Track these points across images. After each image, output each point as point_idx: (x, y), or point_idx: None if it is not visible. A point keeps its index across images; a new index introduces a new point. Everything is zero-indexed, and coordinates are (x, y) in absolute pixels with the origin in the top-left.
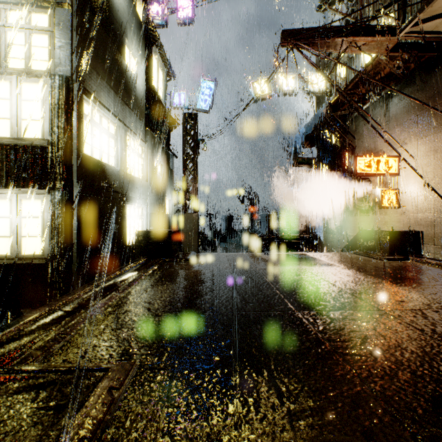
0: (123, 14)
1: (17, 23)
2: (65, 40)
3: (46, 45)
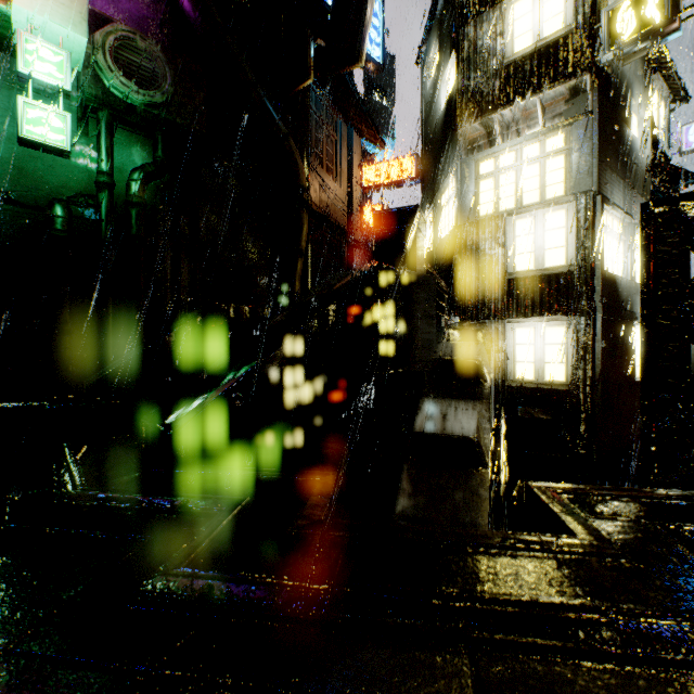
0: (628, 70)
1: (531, 156)
2: (584, 153)
3: (561, 166)
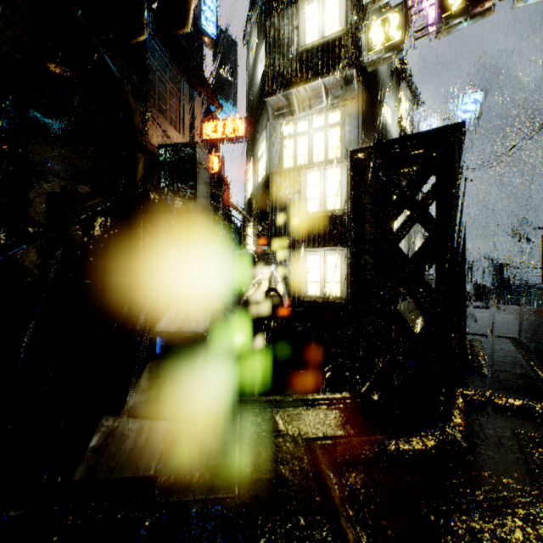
0: (384, 74)
1: (319, 126)
2: (353, 127)
3: (338, 136)
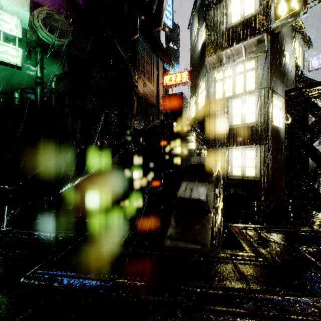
0: (284, 32)
1: (240, 71)
2: (264, 69)
3: (253, 76)
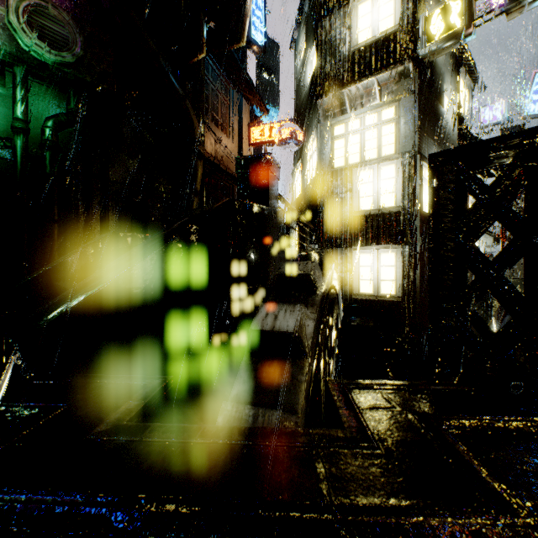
0: (441, 63)
1: (371, 123)
2: (409, 122)
3: (392, 132)
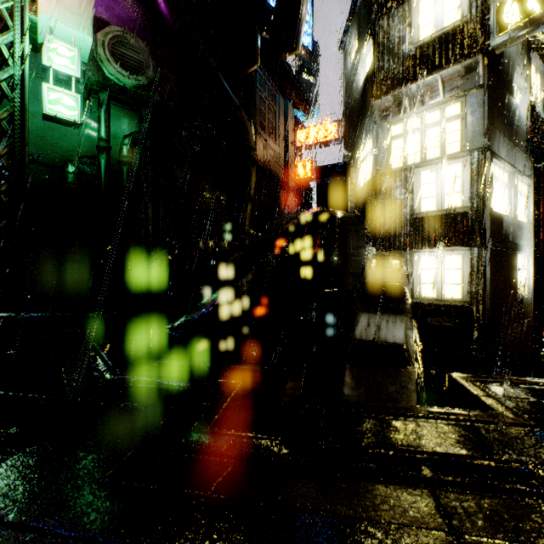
0: (512, 51)
1: (433, 121)
2: (477, 117)
3: (457, 128)
